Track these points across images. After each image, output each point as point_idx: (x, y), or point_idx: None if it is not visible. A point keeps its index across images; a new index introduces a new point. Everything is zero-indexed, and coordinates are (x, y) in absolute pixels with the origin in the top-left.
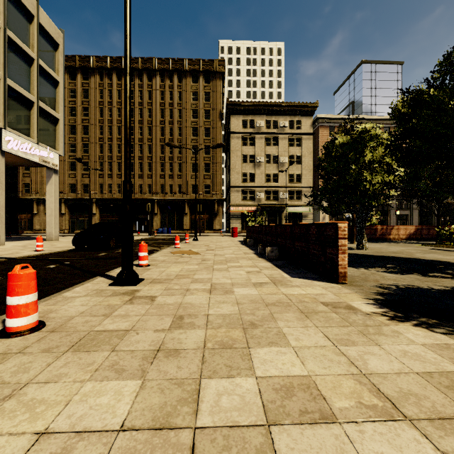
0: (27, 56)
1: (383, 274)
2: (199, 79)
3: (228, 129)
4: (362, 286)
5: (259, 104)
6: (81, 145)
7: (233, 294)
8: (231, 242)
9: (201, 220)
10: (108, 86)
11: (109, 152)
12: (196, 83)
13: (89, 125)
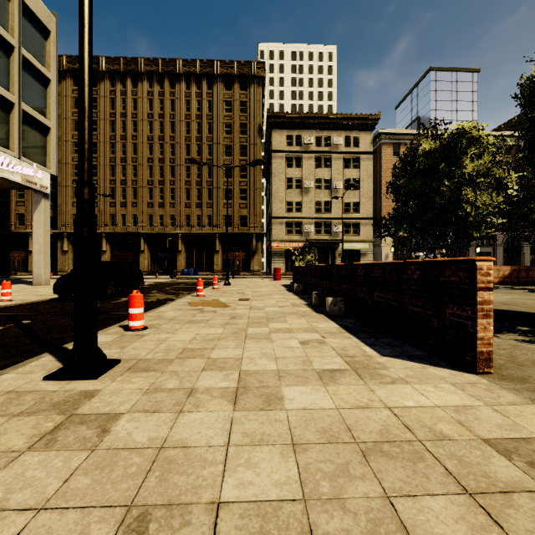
0: (4, 42)
1: (532, 347)
2: (234, 86)
3: (269, 148)
4: (527, 382)
5: (307, 116)
6: None
7: (281, 408)
8: (273, 287)
9: (235, 259)
10: (121, 94)
11: (123, 175)
12: (229, 90)
13: (97, 142)
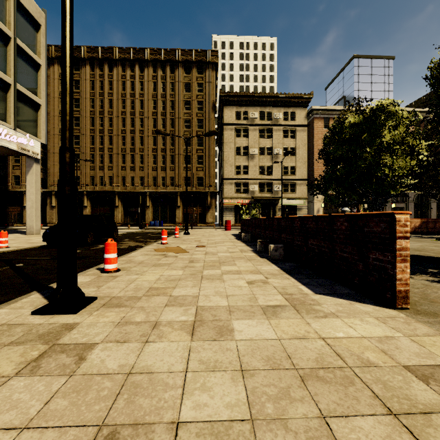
0: (2, 34)
1: None
2: (192, 70)
3: (221, 121)
4: (439, 316)
5: (252, 95)
6: None
7: (231, 339)
8: (225, 236)
9: (193, 213)
10: (99, 77)
11: (100, 144)
12: (188, 74)
13: (80, 116)
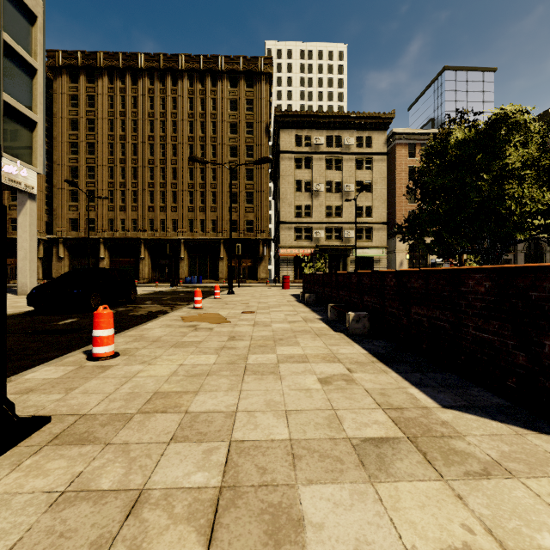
0: None
1: None
2: (239, 83)
3: (277, 149)
4: None
5: (317, 115)
6: (85, 169)
7: None
8: (281, 297)
9: (241, 266)
10: (120, 92)
11: (122, 177)
12: (235, 87)
13: (95, 142)
